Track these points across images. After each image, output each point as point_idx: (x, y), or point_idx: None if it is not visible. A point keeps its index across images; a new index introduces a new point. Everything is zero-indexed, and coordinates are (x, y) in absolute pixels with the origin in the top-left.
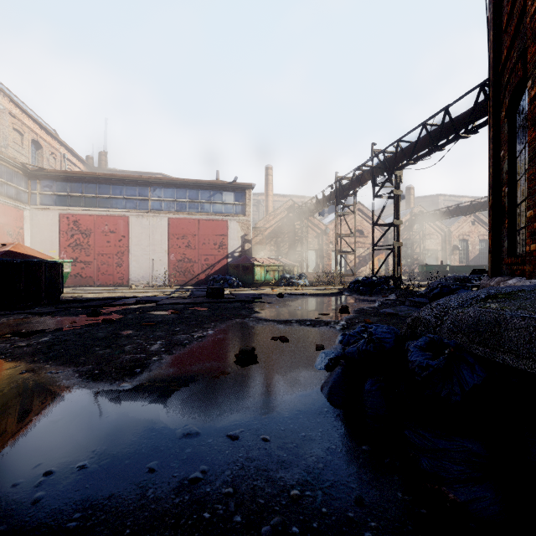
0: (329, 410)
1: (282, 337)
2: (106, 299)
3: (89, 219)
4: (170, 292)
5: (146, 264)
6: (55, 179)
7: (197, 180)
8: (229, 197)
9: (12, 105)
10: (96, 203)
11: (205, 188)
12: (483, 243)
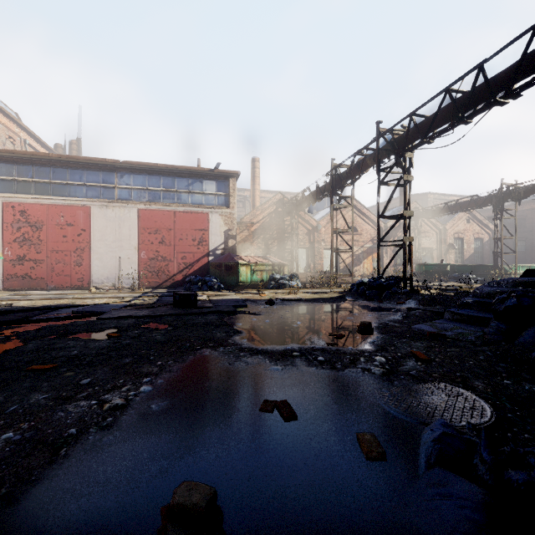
0: None
1: (282, 403)
2: (36, 309)
3: (40, 208)
4: (132, 298)
5: (111, 262)
6: None
7: (172, 166)
8: (211, 186)
9: None
10: (50, 190)
11: (182, 176)
12: (478, 241)
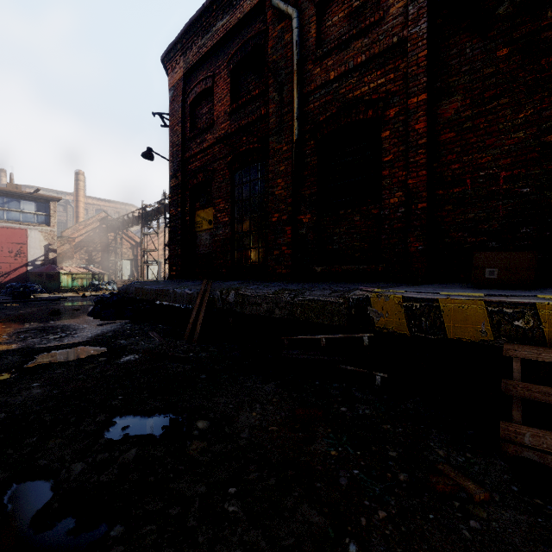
0: (87, 318)
1: (77, 309)
2: None
3: None
4: None
5: None
6: None
7: None
8: (30, 206)
9: None
10: None
11: None
12: None
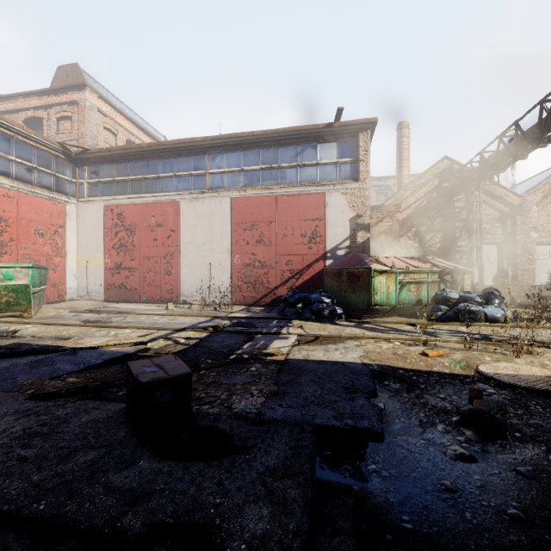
0: None
1: None
2: None
3: (133, 209)
4: (166, 332)
5: (201, 270)
6: (101, 162)
7: (273, 130)
8: (329, 151)
9: (103, 103)
10: (143, 187)
11: (287, 143)
12: None
